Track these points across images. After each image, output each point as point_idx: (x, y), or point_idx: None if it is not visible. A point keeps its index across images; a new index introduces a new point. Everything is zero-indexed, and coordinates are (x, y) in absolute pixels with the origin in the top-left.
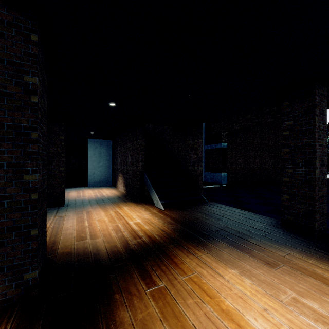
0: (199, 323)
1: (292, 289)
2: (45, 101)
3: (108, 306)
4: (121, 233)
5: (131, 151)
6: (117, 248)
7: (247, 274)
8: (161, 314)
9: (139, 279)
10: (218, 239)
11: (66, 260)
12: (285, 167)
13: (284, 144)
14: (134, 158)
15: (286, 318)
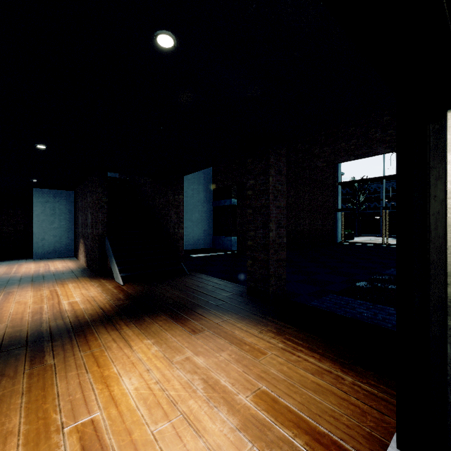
0: (66, 390)
1: (193, 350)
2: None
3: None
4: (39, 315)
5: (91, 209)
6: (21, 332)
7: (161, 342)
8: (27, 389)
9: (26, 361)
10: (162, 312)
11: None
12: (249, 230)
13: (248, 205)
14: (93, 218)
15: (162, 374)
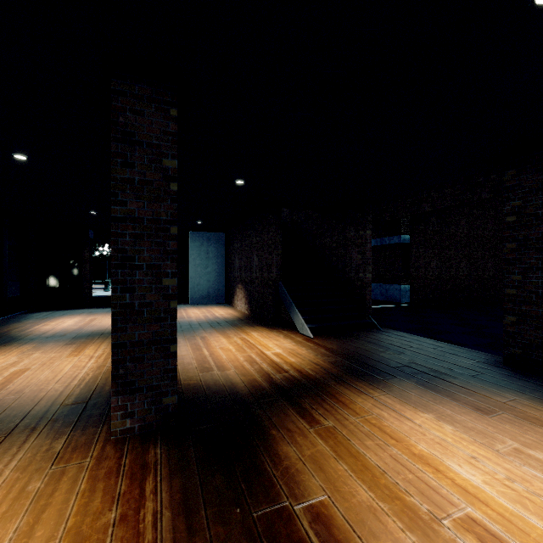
0: (384, 464)
1: (514, 439)
2: None
3: (265, 440)
4: (257, 365)
5: (259, 250)
6: (258, 382)
7: (446, 419)
8: (333, 453)
9: (297, 417)
10: (401, 377)
11: (196, 392)
12: (508, 273)
13: (508, 237)
14: (264, 260)
15: (503, 468)
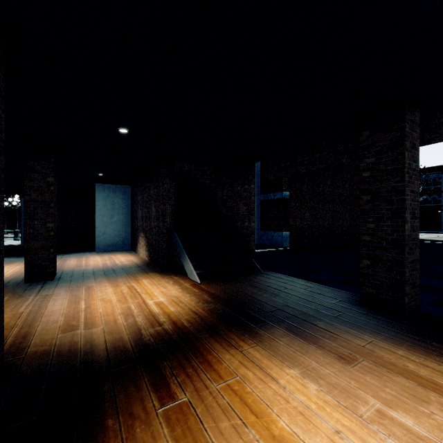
0: None
1: (375, 396)
2: (0, 113)
3: (92, 440)
4: (132, 319)
5: (156, 201)
6: (123, 342)
7: (311, 375)
8: None
9: (150, 391)
10: (273, 323)
11: (38, 364)
12: (364, 222)
13: (364, 190)
14: (160, 210)
15: None
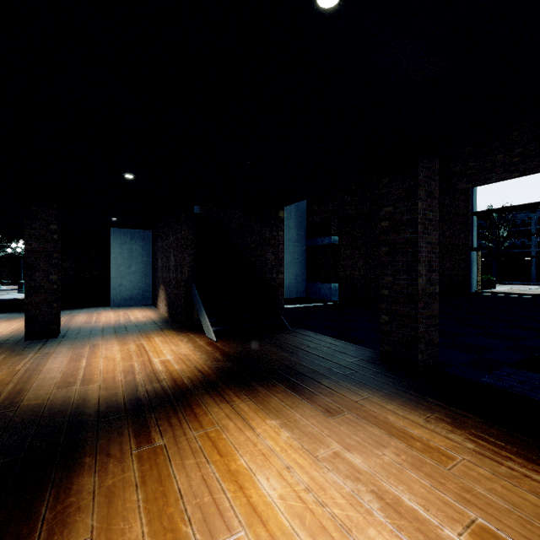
0: (188, 487)
1: (340, 442)
2: None
3: (68, 472)
4: (132, 376)
5: (175, 250)
6: (117, 397)
7: (290, 425)
8: (140, 479)
9: (130, 437)
10: (276, 381)
11: (30, 415)
12: (383, 275)
13: (383, 241)
14: (178, 260)
15: (309, 477)
